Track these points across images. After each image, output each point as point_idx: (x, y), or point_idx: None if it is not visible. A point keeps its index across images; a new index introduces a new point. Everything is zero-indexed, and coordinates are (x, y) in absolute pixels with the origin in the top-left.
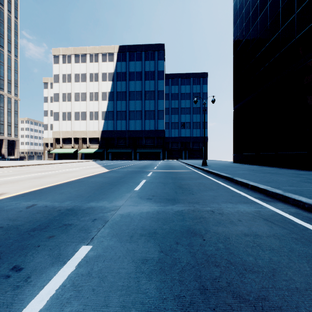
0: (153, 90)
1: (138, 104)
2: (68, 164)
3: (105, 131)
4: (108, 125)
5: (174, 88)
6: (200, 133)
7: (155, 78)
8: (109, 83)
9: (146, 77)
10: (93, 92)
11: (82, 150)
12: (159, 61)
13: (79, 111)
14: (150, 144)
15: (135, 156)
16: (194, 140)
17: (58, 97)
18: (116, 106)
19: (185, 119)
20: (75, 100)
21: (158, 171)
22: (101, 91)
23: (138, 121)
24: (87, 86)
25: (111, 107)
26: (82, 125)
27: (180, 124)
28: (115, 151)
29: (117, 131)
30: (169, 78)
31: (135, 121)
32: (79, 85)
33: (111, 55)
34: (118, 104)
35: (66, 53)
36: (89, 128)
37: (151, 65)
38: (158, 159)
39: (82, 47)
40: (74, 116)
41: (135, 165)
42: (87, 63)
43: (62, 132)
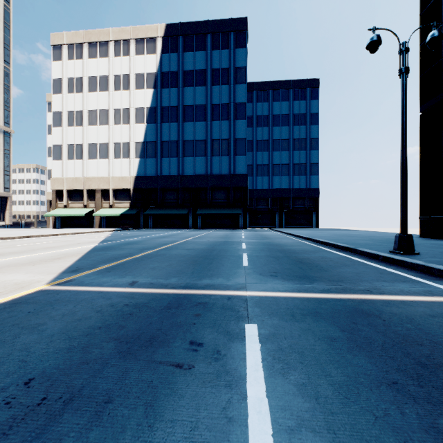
0: (226, 102)
1: (200, 128)
2: (38, 239)
3: (140, 177)
4: (147, 166)
5: (262, 107)
6: (305, 183)
7: (230, 81)
8: (149, 91)
9: (214, 79)
10: (120, 109)
11: (100, 212)
12: (237, 49)
13: (97, 142)
14: (221, 200)
15: (194, 221)
16: (296, 194)
17: (61, 119)
18: (160, 133)
19: (280, 159)
20: (89, 124)
21: (279, 303)
22: (134, 106)
23: (200, 159)
24: (110, 97)
25: (152, 134)
26: (102, 166)
27: (272, 168)
28: (159, 212)
29: (162, 177)
30: (253, 90)
31: (195, 159)
32: (97, 96)
33: (152, 42)
34: (164, 128)
35: (73, 42)
36: (113, 173)
37: (223, 58)
38: (236, 226)
39: (101, 29)
40: (87, 152)
41: (184, 247)
42: (111, 58)
43: (66, 179)
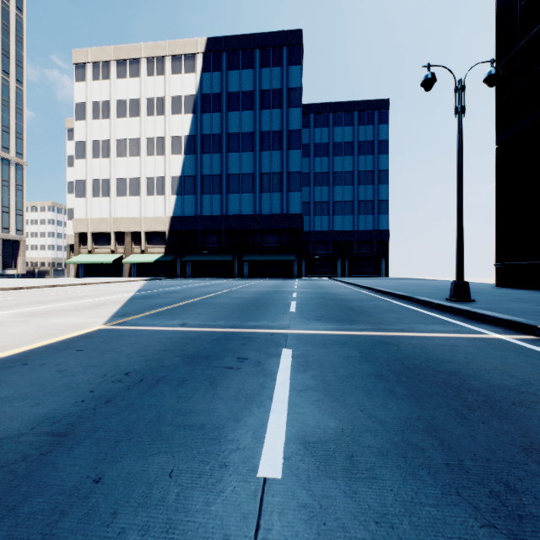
0: (278, 129)
1: (247, 160)
2: (66, 288)
3: (177, 217)
4: (185, 204)
5: (321, 133)
6: (373, 224)
7: (282, 104)
8: (187, 117)
9: (263, 102)
10: (154, 138)
11: (131, 258)
12: (290, 67)
13: (126, 177)
14: (272, 244)
15: (240, 269)
16: (362, 237)
17: (84, 150)
18: (200, 165)
19: (342, 195)
20: (117, 155)
21: (315, 337)
22: (170, 134)
23: (247, 196)
24: (142, 124)
25: (190, 166)
26: (132, 205)
27: (332, 205)
28: (199, 259)
29: (202, 217)
30: (311, 113)
31: (241, 196)
32: (126, 123)
33: (190, 60)
34: (205, 160)
35: (99, 59)
36: (146, 213)
37: (274, 77)
38: (289, 275)
39: (132, 45)
40: (115, 188)
41: (229, 296)
42: (143, 78)
43: (91, 220)
